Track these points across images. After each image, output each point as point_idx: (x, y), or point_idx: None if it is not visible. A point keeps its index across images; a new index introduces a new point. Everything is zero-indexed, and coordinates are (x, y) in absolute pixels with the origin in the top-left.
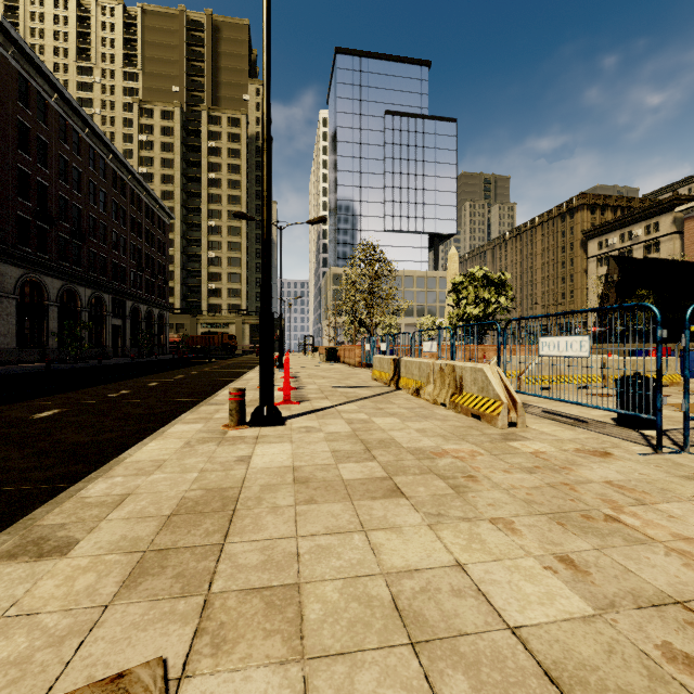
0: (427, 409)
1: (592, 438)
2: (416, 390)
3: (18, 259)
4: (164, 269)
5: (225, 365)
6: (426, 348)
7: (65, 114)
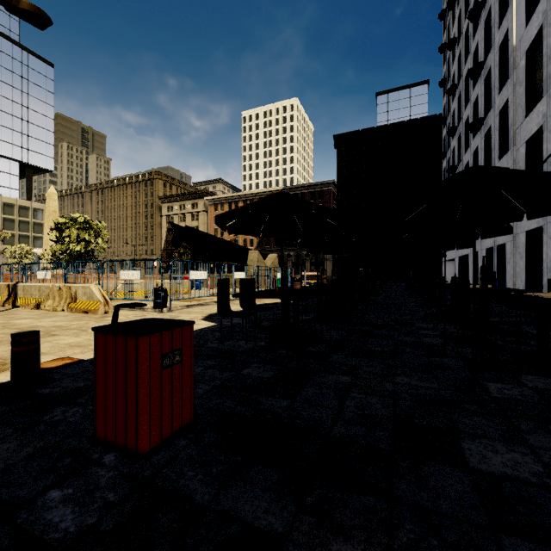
0: (51, 314)
1: (141, 313)
2: (37, 305)
3: None
4: None
5: None
6: (41, 276)
7: None
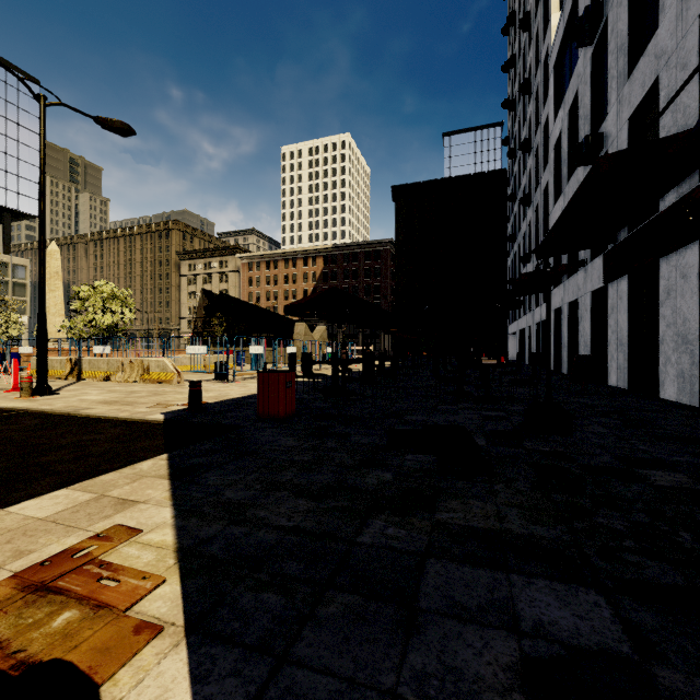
0: (128, 384)
1: (209, 383)
2: (107, 377)
3: None
4: None
5: None
6: (98, 351)
7: None
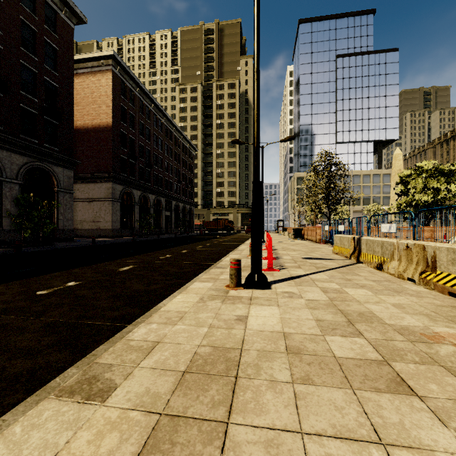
0: (395, 283)
1: None
2: (379, 265)
3: (121, 181)
4: (192, 181)
5: (226, 240)
6: (384, 229)
7: (142, 98)
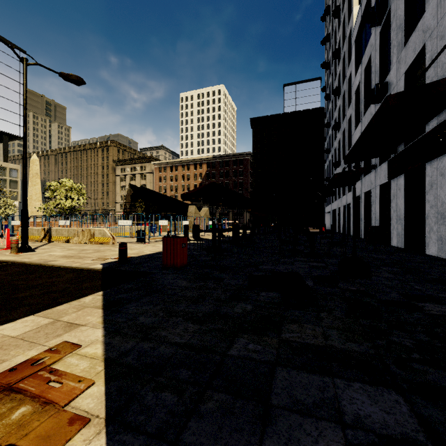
0: (80, 245)
1: (133, 244)
2: (67, 240)
3: None
4: None
5: None
6: (62, 223)
7: None
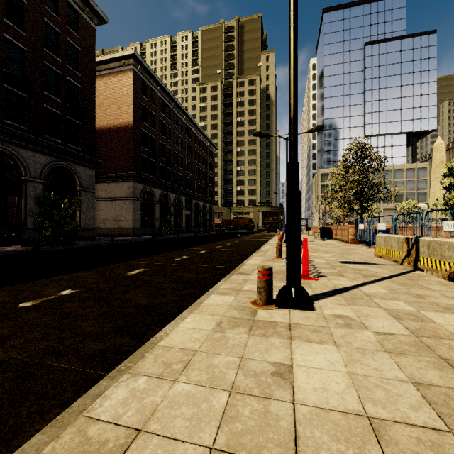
0: None
1: None
2: (453, 275)
3: (142, 179)
4: (212, 180)
5: (247, 239)
6: (449, 228)
7: (163, 97)
